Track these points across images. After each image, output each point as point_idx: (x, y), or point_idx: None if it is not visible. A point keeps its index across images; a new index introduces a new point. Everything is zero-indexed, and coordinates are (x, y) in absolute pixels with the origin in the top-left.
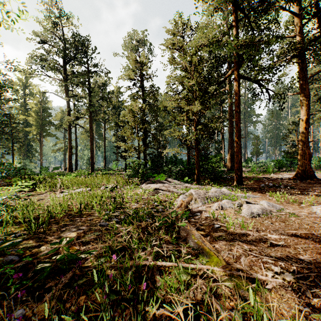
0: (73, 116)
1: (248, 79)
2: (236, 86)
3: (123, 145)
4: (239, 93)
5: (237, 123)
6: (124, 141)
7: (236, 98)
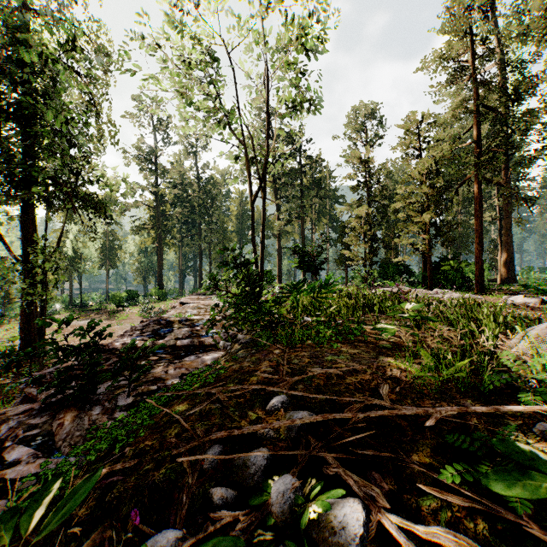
0: (285, 220)
1: (491, 181)
2: (476, 189)
3: (348, 253)
4: (481, 196)
5: (477, 228)
6: (344, 247)
7: (477, 201)
